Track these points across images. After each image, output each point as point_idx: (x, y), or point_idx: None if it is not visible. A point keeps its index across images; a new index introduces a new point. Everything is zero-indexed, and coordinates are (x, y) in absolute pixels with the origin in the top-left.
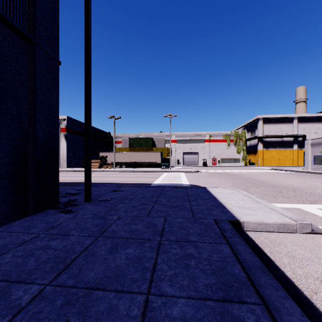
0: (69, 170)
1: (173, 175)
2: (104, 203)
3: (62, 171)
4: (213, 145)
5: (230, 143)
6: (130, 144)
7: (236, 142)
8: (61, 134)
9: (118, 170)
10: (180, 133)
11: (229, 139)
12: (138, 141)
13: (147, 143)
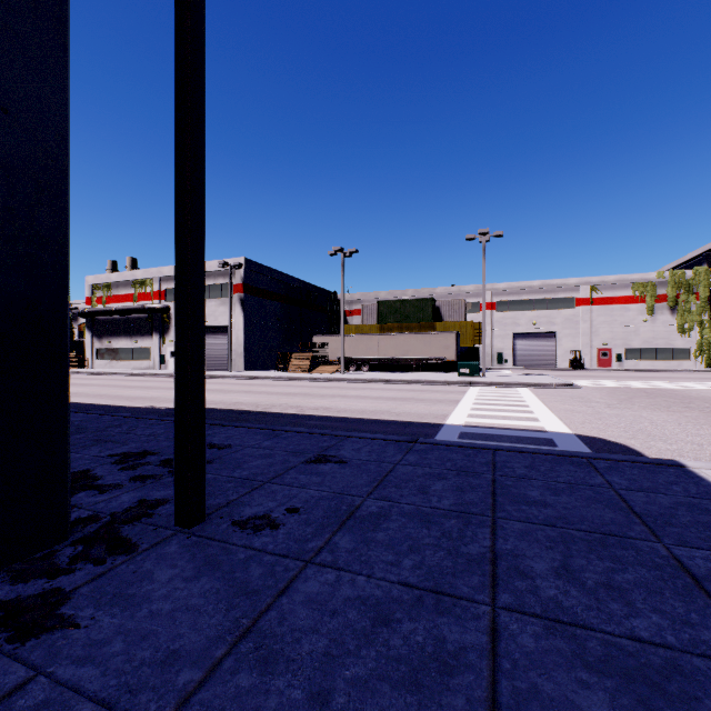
0: (245, 375)
1: (498, 395)
2: (243, 550)
3: (232, 377)
4: (602, 312)
5: (655, 305)
6: (380, 315)
7: (677, 301)
8: (233, 297)
9: (352, 377)
10: (506, 285)
11: (652, 294)
12: (398, 307)
13: (421, 313)
